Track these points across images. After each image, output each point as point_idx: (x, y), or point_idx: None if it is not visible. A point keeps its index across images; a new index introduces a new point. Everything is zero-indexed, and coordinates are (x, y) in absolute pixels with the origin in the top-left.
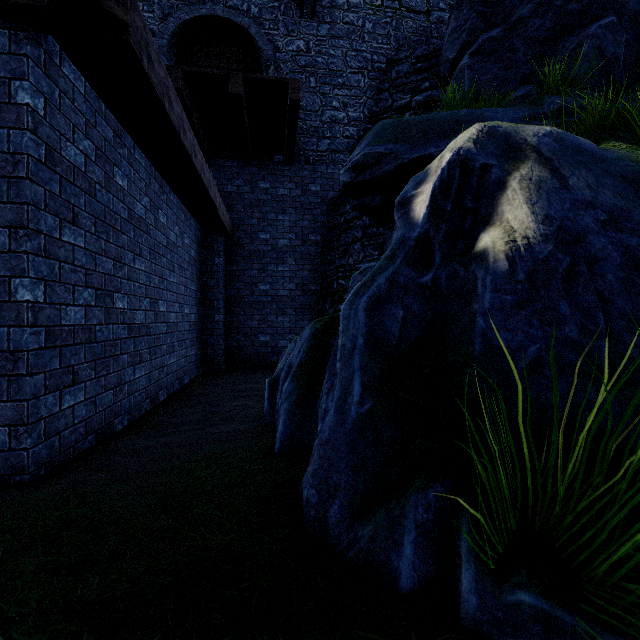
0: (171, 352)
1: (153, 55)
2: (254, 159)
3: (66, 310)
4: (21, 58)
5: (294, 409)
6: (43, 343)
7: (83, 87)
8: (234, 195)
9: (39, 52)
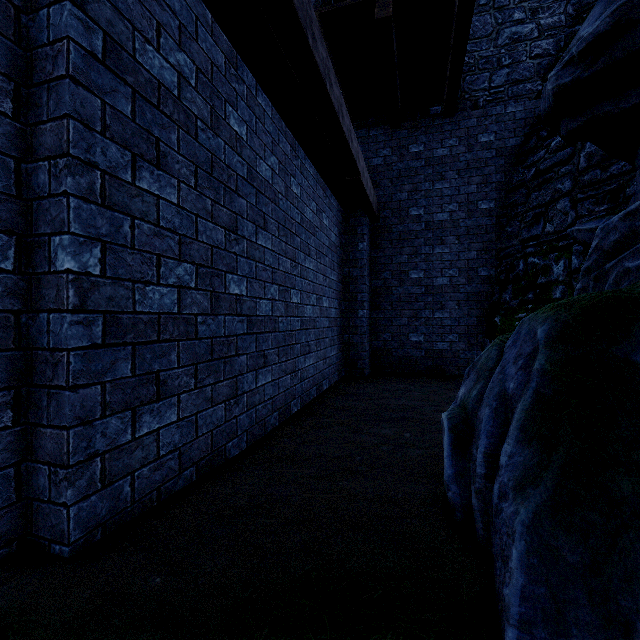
0: (306, 353)
1: None
2: (404, 120)
3: (145, 290)
4: None
5: (551, 530)
6: (100, 338)
7: None
8: (380, 168)
9: None
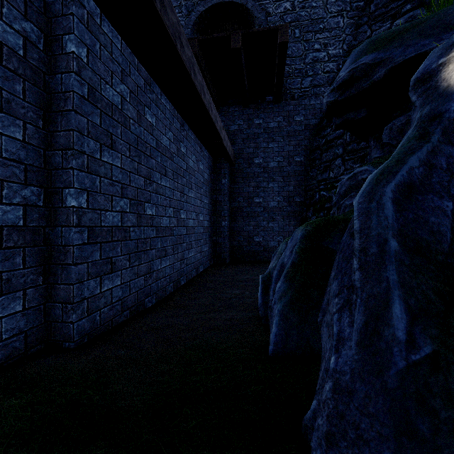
0: (189, 248)
1: (165, 1)
2: (250, 103)
3: (105, 214)
4: (69, 17)
5: (288, 311)
6: (86, 240)
7: (119, 44)
8: (236, 132)
9: (83, 12)
